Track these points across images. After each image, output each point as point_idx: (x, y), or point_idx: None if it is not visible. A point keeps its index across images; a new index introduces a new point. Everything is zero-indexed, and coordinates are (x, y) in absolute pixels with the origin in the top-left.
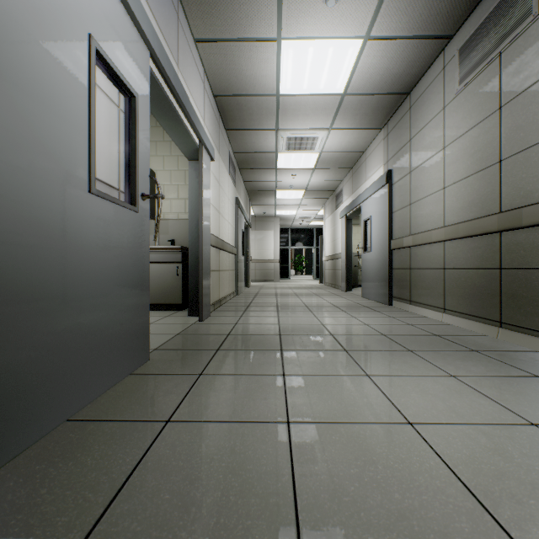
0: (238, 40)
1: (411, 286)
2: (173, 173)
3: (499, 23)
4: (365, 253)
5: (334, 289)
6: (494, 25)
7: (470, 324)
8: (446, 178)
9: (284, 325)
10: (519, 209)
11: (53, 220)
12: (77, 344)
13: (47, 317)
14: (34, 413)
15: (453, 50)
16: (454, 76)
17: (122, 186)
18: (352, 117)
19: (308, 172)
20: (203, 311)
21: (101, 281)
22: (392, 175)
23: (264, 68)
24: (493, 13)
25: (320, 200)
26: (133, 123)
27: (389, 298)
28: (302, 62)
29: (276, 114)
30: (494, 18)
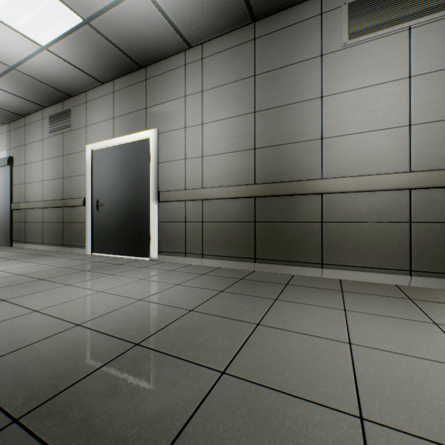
0: None
1: (26, 233)
2: None
3: (63, 120)
4: None
5: None
6: (62, 119)
7: (53, 248)
8: (44, 176)
9: None
10: (68, 199)
11: None
12: None
13: None
14: None
15: (47, 114)
16: (48, 127)
17: None
18: None
19: None
20: None
21: None
22: (13, 160)
23: None
24: (61, 114)
25: None
26: None
27: (11, 242)
28: None
29: None
30: (62, 116)
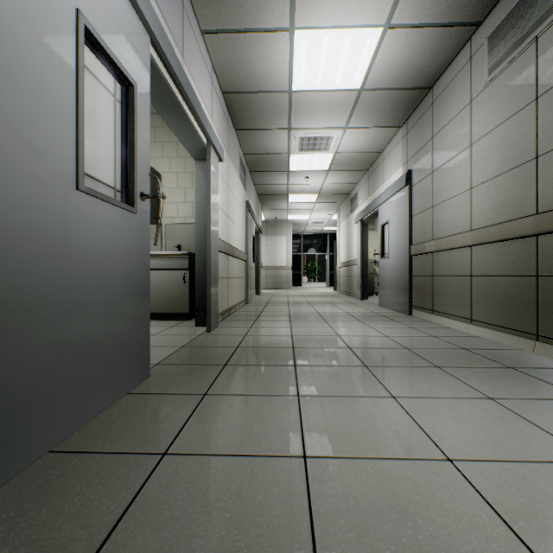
0: (248, 30)
1: (433, 295)
2: (179, 176)
3: (536, 4)
4: (383, 259)
5: (349, 297)
6: (530, 7)
7: (501, 337)
8: (473, 178)
9: (297, 337)
10: None
11: (30, 219)
12: (61, 363)
13: (23, 333)
14: (5, 447)
15: (481, 39)
16: (482, 66)
17: (119, 185)
18: (369, 115)
19: (322, 174)
20: (210, 321)
21: (92, 291)
22: (412, 176)
23: (276, 62)
24: None
25: (334, 204)
26: (131, 114)
27: (409, 307)
28: (317, 55)
29: (288, 113)
30: None
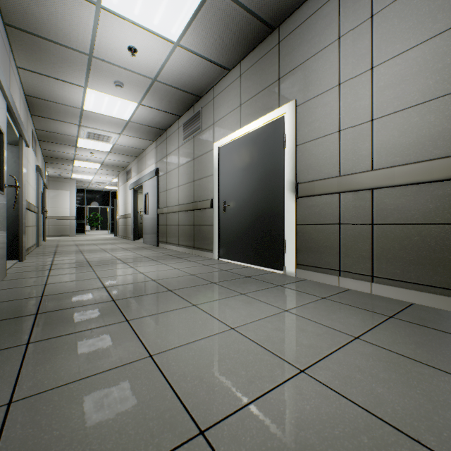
0: (55, 78)
1: (167, 234)
2: None
3: (194, 124)
4: (145, 215)
5: (126, 239)
6: (192, 124)
7: (186, 250)
8: (180, 182)
9: (89, 258)
10: (197, 202)
11: None
12: None
13: None
14: None
15: (182, 123)
16: (182, 135)
17: None
18: (135, 132)
19: (105, 153)
20: (23, 254)
21: None
22: (159, 171)
23: (74, 95)
24: (192, 119)
25: (115, 172)
26: (2, 147)
27: (157, 242)
28: (101, 101)
29: (80, 117)
30: (192, 121)
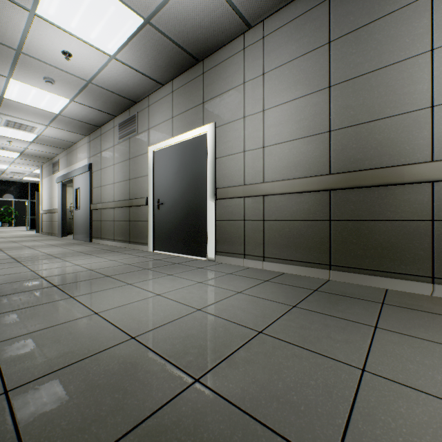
0: None
1: (102, 230)
2: None
3: (130, 126)
4: (77, 210)
5: (52, 236)
6: (128, 126)
7: (122, 244)
8: (115, 179)
9: (14, 255)
10: (133, 199)
11: None
12: None
13: None
14: None
15: (117, 122)
16: (117, 134)
17: None
18: (65, 125)
19: (26, 143)
20: None
21: None
22: (92, 167)
23: None
24: (128, 121)
25: (37, 162)
26: None
27: (91, 238)
28: (27, 92)
29: None
30: (128, 123)
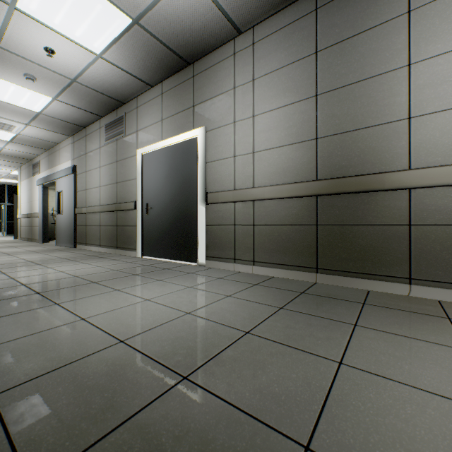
0: None
1: (87, 235)
2: None
3: (117, 127)
4: (59, 214)
5: (32, 242)
6: (116, 127)
7: (109, 250)
8: (101, 182)
9: None
10: (121, 203)
11: None
12: None
13: None
14: None
15: (104, 123)
16: (104, 135)
17: None
18: (47, 125)
19: (3, 142)
20: None
21: None
22: (77, 169)
23: None
24: (115, 122)
25: (15, 163)
26: None
27: (75, 243)
28: (5, 89)
29: None
30: (116, 124)
